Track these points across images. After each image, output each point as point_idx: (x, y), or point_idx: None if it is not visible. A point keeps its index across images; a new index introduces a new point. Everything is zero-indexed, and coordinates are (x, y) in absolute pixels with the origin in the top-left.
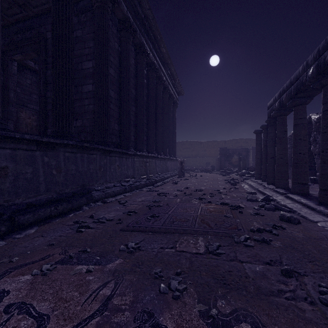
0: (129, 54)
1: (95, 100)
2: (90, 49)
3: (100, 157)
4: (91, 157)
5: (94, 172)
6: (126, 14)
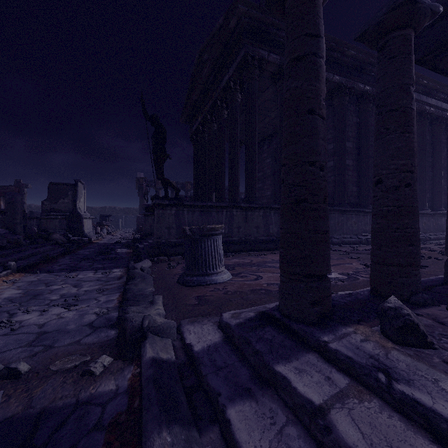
0: (368, 120)
1: (335, 174)
2: (331, 135)
3: (338, 215)
4: (332, 216)
5: (333, 226)
6: (364, 89)
